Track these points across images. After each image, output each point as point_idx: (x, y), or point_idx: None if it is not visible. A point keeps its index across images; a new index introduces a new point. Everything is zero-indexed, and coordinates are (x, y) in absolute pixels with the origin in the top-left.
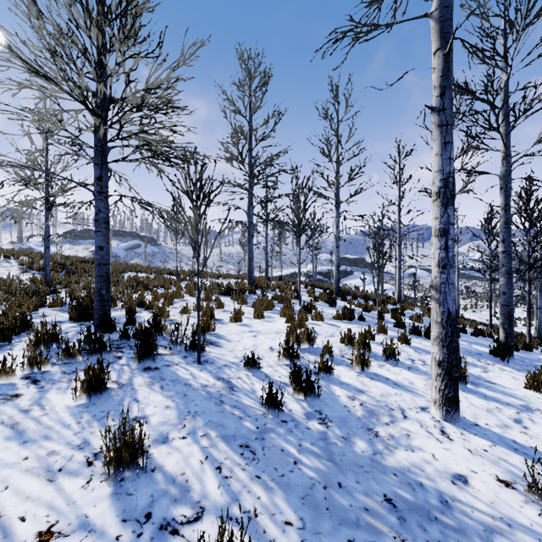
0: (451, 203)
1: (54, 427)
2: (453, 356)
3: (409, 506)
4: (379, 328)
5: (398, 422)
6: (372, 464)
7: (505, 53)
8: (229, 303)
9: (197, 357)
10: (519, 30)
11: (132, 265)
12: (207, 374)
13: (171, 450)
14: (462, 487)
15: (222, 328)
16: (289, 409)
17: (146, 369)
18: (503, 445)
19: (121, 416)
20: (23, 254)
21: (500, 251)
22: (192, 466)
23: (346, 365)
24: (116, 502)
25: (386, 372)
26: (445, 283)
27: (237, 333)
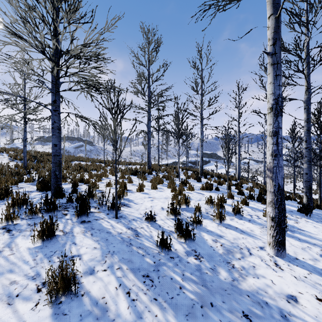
0: (280, 114)
1: (17, 263)
2: (282, 214)
3: (260, 320)
4: (229, 195)
5: (246, 257)
6: (232, 288)
7: (307, 24)
8: (135, 180)
9: (115, 214)
10: (317, 9)
11: (77, 157)
12: (121, 225)
13: (96, 279)
14: (294, 304)
15: (131, 195)
16: (175, 249)
17: (82, 222)
18: (316, 273)
19: (63, 254)
20: (11, 150)
21: (304, 147)
22: (110, 291)
23: (210, 219)
24: (54, 321)
25: (235, 223)
26: (276, 166)
27: (141, 198)
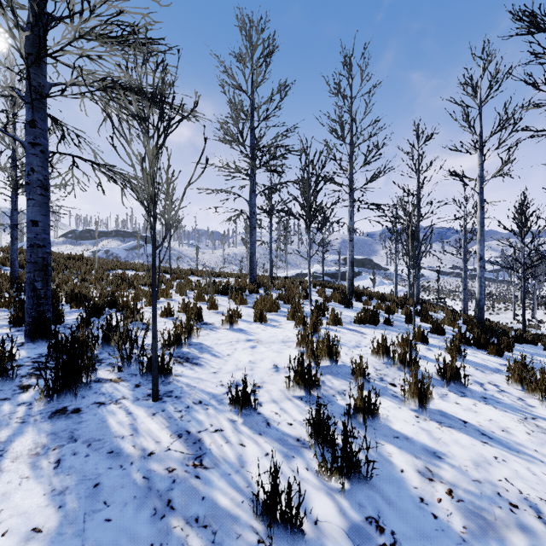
0: None
1: None
2: None
3: None
4: (417, 335)
5: None
6: None
7: None
8: (225, 303)
9: (152, 389)
10: None
11: (124, 263)
12: (160, 424)
13: None
14: None
15: (209, 335)
16: (312, 518)
17: (55, 414)
18: None
19: None
20: (0, 249)
21: None
22: None
23: (392, 396)
24: None
25: (456, 408)
26: None
27: (229, 342)
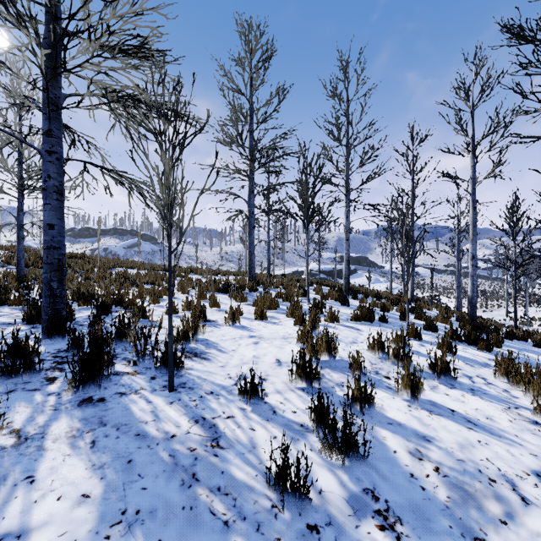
0: None
1: None
2: None
3: None
4: (411, 331)
5: (519, 515)
6: None
7: None
8: (226, 301)
9: (168, 381)
10: None
11: (124, 261)
12: (178, 411)
13: None
14: None
15: (214, 332)
16: (317, 489)
17: (83, 402)
18: None
19: None
20: (4, 248)
21: None
22: None
23: (387, 388)
24: None
25: (445, 398)
26: None
27: (233, 339)
